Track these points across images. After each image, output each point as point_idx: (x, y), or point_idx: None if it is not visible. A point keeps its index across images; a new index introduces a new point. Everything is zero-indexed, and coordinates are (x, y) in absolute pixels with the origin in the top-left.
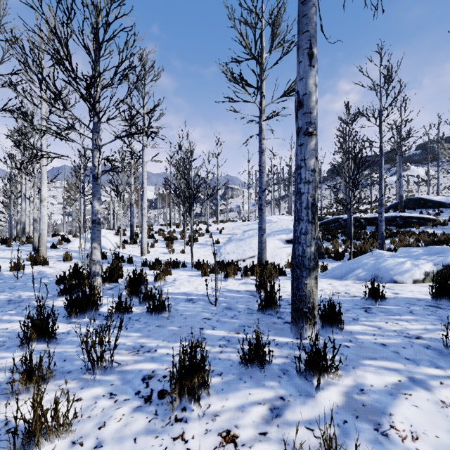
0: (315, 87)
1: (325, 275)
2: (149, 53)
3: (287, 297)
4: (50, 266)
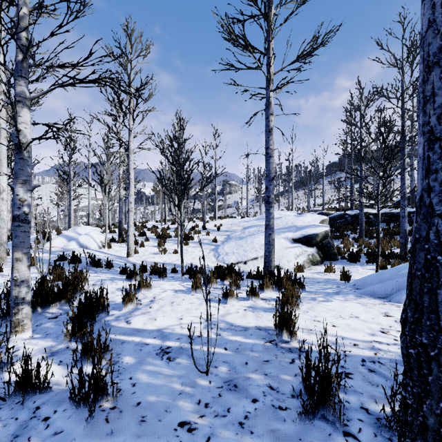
0: None
1: (360, 291)
2: None
3: (333, 351)
4: (2, 274)
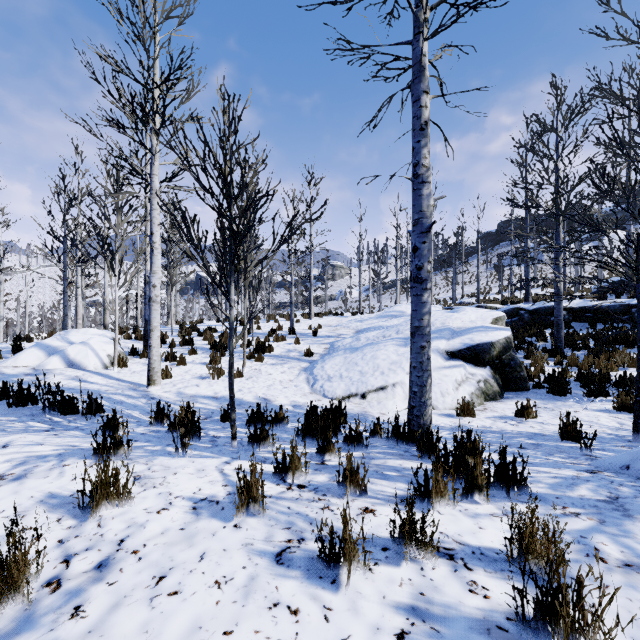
0: None
1: None
2: None
3: None
4: None
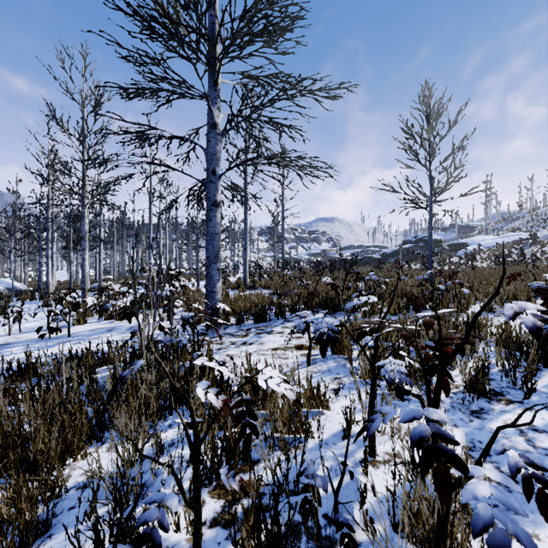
0: None
1: None
2: None
3: None
4: None
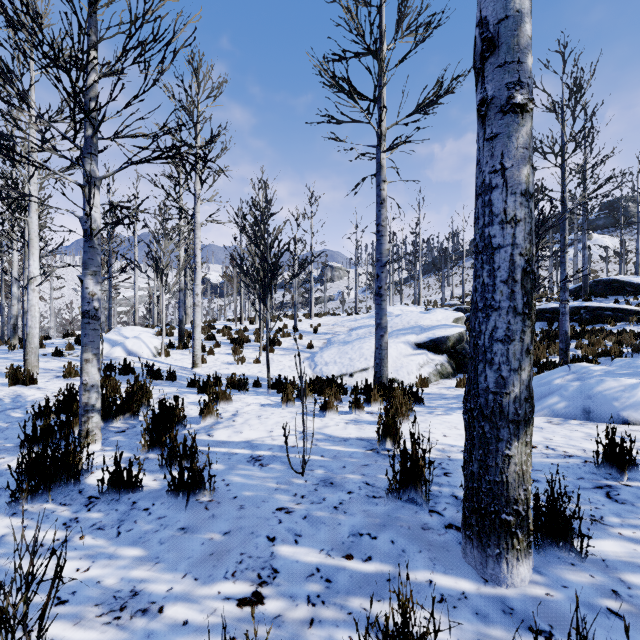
0: (526, 5)
1: None
2: (189, 21)
3: (437, 456)
4: (38, 387)
